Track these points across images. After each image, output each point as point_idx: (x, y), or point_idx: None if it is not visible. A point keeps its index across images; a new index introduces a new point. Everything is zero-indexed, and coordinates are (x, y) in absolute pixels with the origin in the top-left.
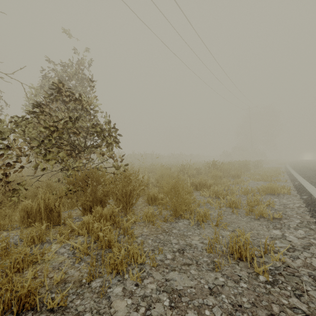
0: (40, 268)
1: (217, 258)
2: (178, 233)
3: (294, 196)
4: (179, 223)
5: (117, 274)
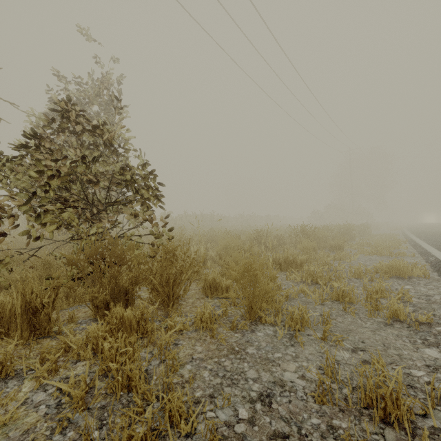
0: None
1: (337, 418)
2: (257, 356)
3: (436, 280)
4: (258, 334)
5: None
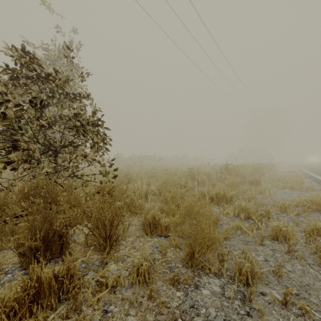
0: None
1: None
2: None
3: None
4: (204, 292)
5: None
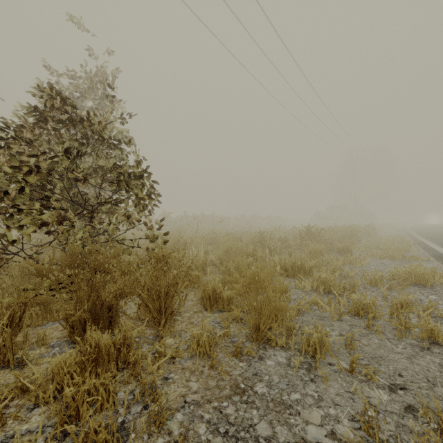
0: None
1: None
2: (269, 397)
3: None
4: (268, 362)
5: None
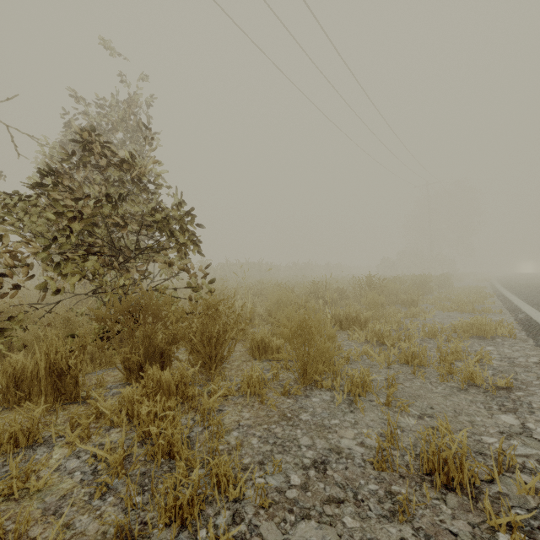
0: (16, 512)
1: (397, 484)
2: (312, 422)
3: (523, 341)
4: (314, 399)
5: (182, 528)
